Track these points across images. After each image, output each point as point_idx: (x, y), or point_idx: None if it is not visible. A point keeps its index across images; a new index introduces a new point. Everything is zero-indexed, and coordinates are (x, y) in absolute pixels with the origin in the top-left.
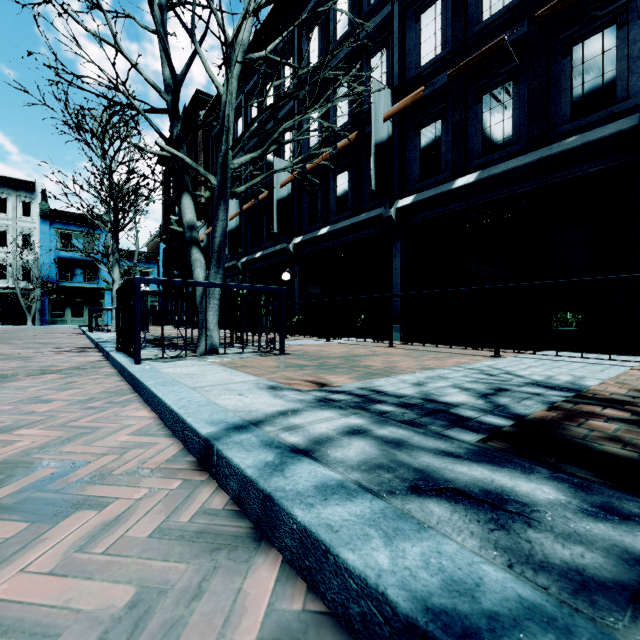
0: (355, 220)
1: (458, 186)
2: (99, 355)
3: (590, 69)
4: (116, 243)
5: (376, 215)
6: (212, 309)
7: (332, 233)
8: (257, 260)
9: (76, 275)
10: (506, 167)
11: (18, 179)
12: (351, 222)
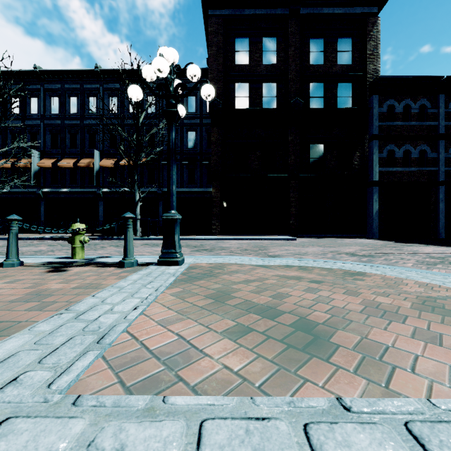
0: (23, 190)
1: (63, 191)
2: None
3: (92, 175)
4: None
5: (34, 191)
6: None
7: (10, 192)
8: None
9: None
10: (75, 190)
11: None
12: (21, 191)
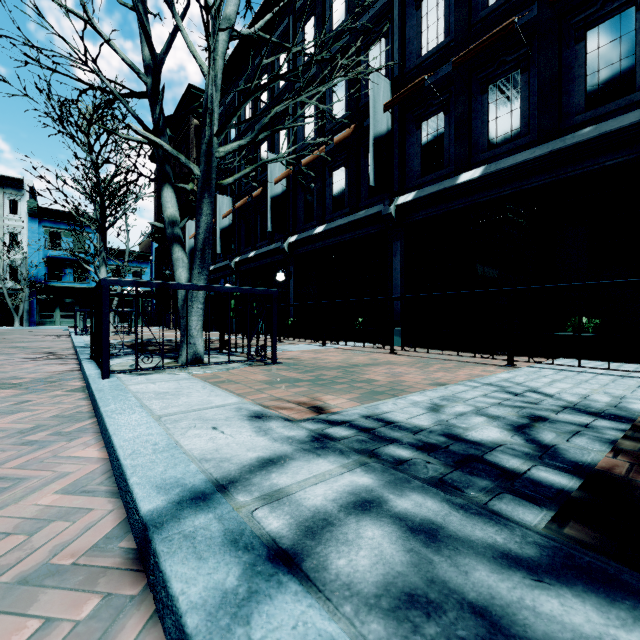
0: (352, 218)
1: (462, 181)
2: (74, 363)
3: (606, 55)
4: (103, 242)
5: (375, 213)
6: (195, 314)
7: (328, 232)
8: (251, 260)
9: (66, 275)
10: (515, 161)
11: (5, 176)
12: (348, 220)
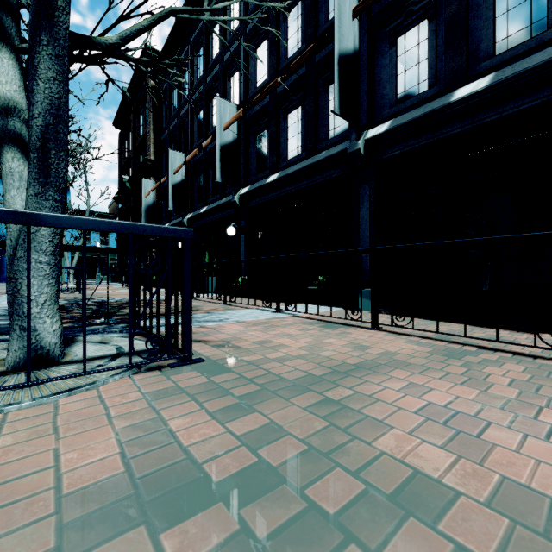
0: (310, 161)
1: (460, 97)
2: None
3: None
4: None
5: (338, 152)
6: (34, 273)
7: (282, 179)
8: (202, 215)
9: None
10: (547, 55)
11: None
12: (305, 164)
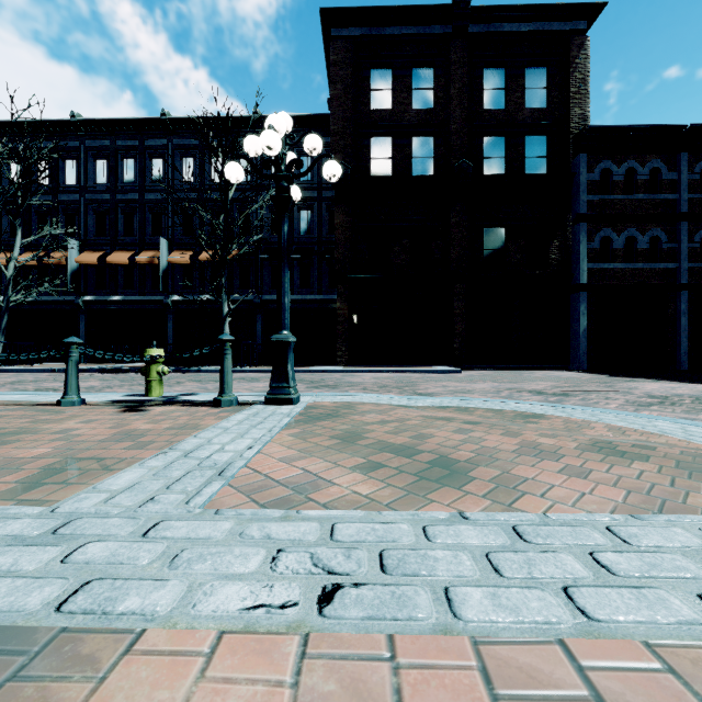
0: (55, 299)
1: (113, 300)
2: None
3: (157, 275)
4: None
5: (70, 300)
6: None
7: (36, 302)
8: None
9: None
10: (131, 299)
11: None
12: (52, 299)
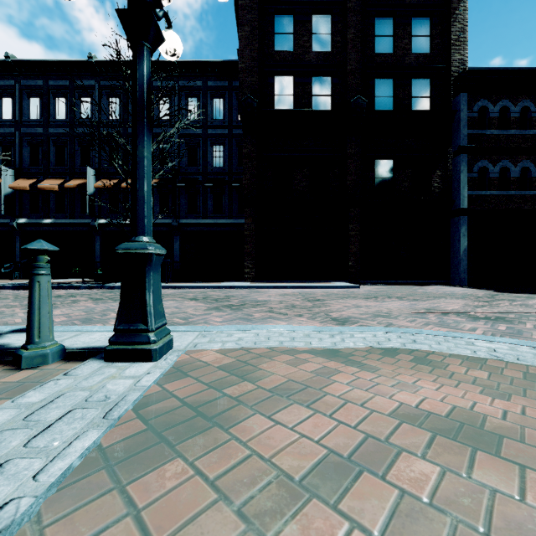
0: None
1: (45, 222)
2: None
3: (85, 201)
4: None
5: (6, 222)
6: None
7: None
8: None
9: None
10: (61, 221)
11: None
12: None
